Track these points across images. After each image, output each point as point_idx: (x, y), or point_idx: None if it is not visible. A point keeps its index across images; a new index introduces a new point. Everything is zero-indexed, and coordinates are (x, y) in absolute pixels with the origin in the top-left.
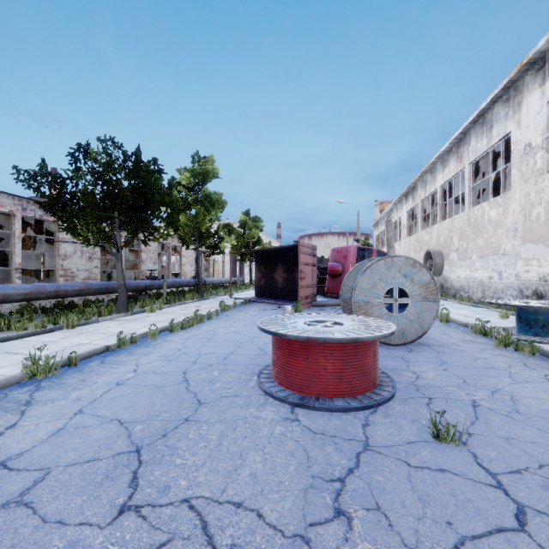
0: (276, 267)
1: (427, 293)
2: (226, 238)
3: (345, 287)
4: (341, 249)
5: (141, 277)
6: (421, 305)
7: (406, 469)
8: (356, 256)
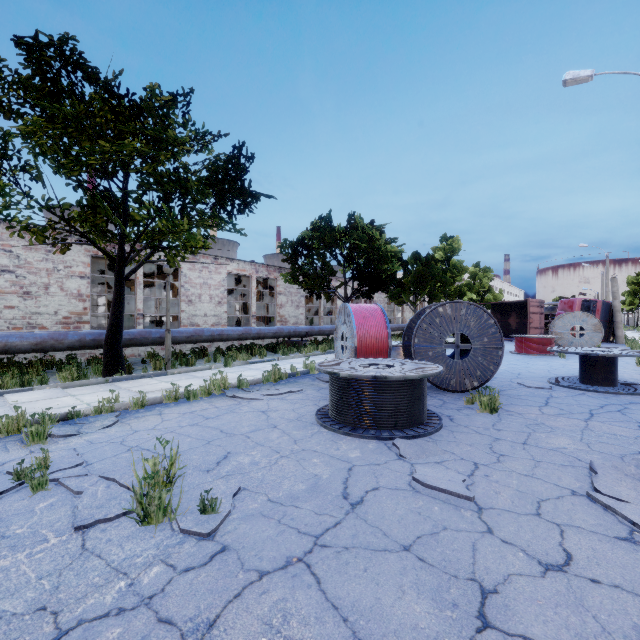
0: (510, 314)
1: (596, 329)
2: (467, 294)
3: (552, 326)
4: (567, 301)
5: (403, 322)
6: (592, 334)
7: (547, 358)
8: (580, 306)
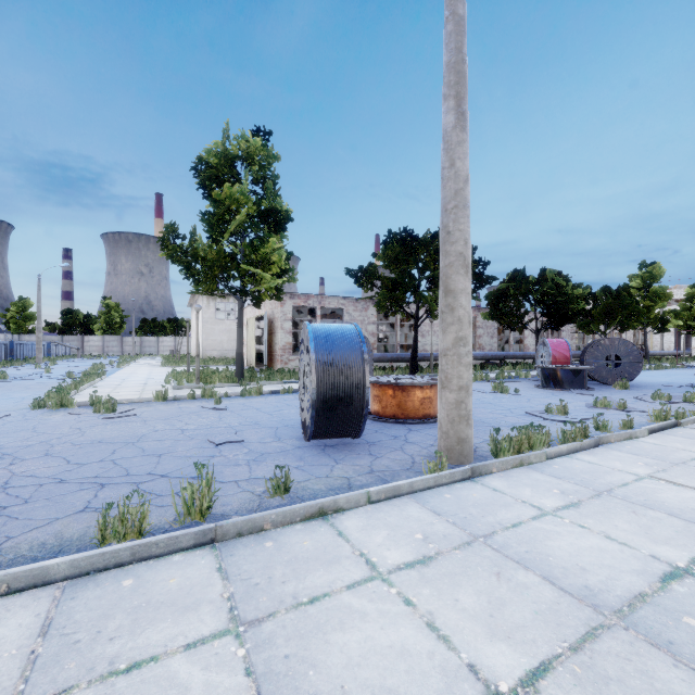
0: None
1: None
2: (672, 321)
3: None
4: None
5: None
6: None
7: None
8: None
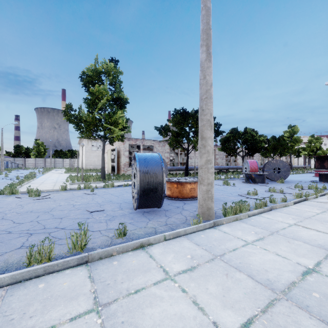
0: (324, 161)
1: None
2: (302, 152)
3: None
4: None
5: None
6: None
7: None
8: None
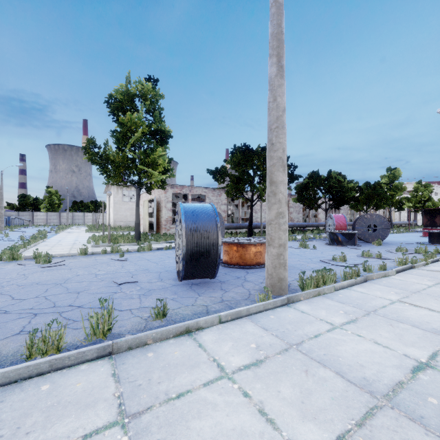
0: (436, 216)
1: None
2: (406, 203)
3: None
4: None
5: None
6: None
7: None
8: None
